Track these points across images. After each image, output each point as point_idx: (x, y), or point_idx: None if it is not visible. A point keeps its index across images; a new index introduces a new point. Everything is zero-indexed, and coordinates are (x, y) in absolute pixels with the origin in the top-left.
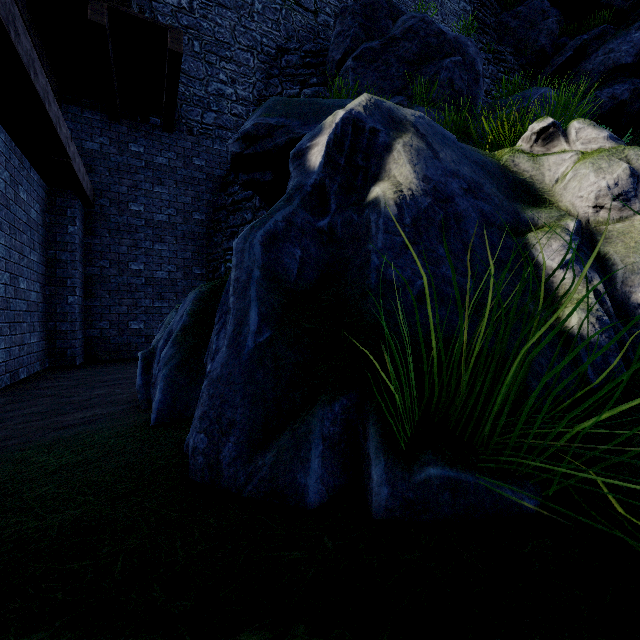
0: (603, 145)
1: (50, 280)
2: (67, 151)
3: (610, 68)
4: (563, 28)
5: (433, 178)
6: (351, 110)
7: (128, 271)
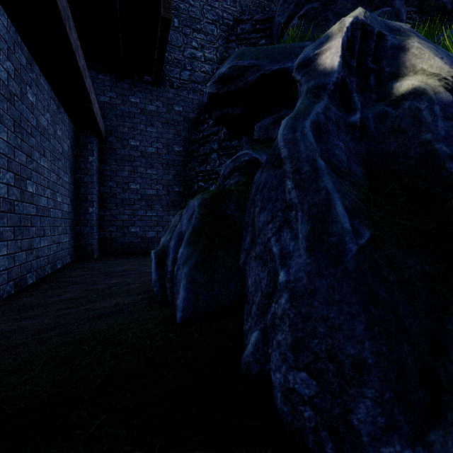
0: None
1: (77, 196)
2: (90, 97)
3: None
4: None
5: None
6: (357, 17)
7: (129, 189)
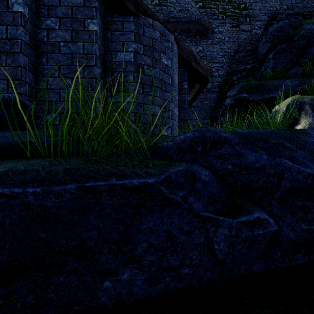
0: None
1: None
2: None
3: None
4: None
5: None
6: (287, 105)
7: None
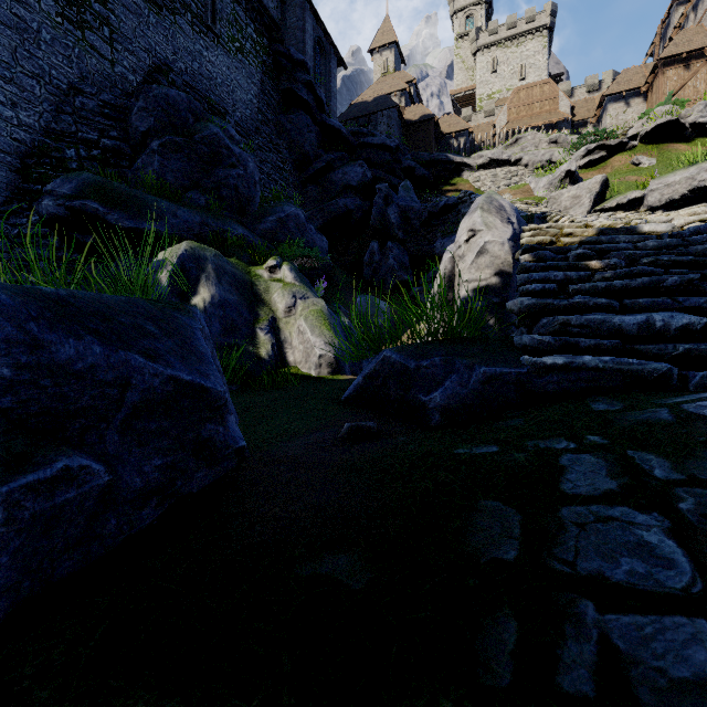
0: (292, 281)
1: None
2: None
3: (345, 185)
4: (321, 141)
5: (219, 295)
6: (180, 255)
7: None
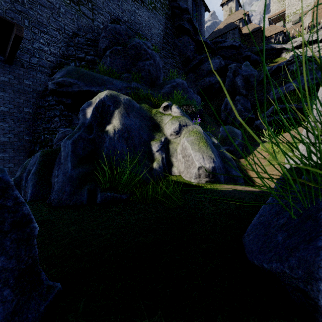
0: (178, 115)
1: None
2: None
3: (209, 70)
4: (196, 50)
5: (126, 124)
6: (101, 98)
7: None
